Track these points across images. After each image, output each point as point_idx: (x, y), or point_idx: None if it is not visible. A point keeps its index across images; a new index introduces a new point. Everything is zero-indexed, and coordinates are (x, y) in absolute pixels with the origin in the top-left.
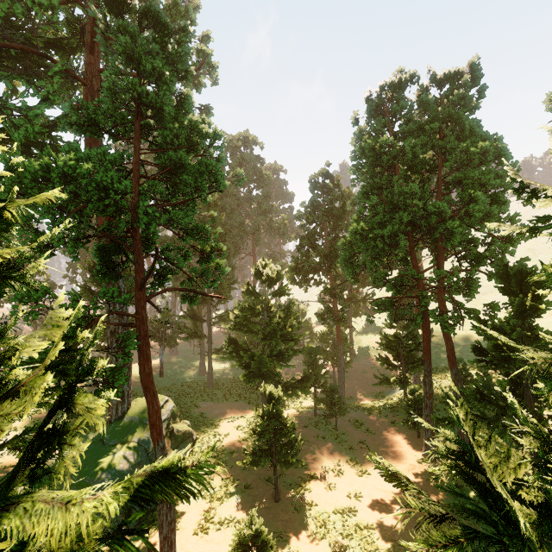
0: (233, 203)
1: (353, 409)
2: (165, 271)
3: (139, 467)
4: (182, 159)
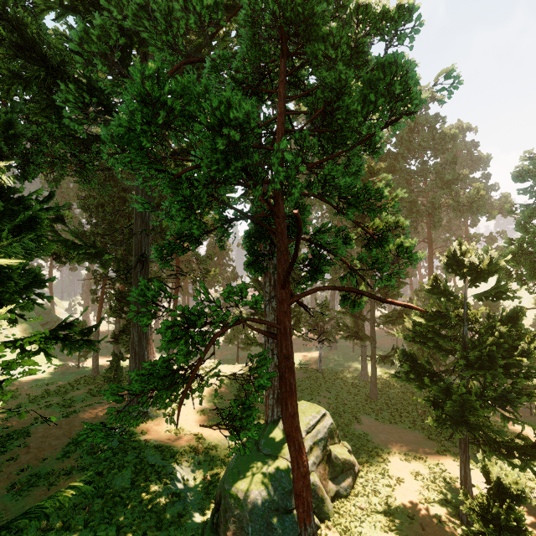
0: (401, 180)
1: None
2: (317, 260)
3: (291, 495)
4: (341, 78)
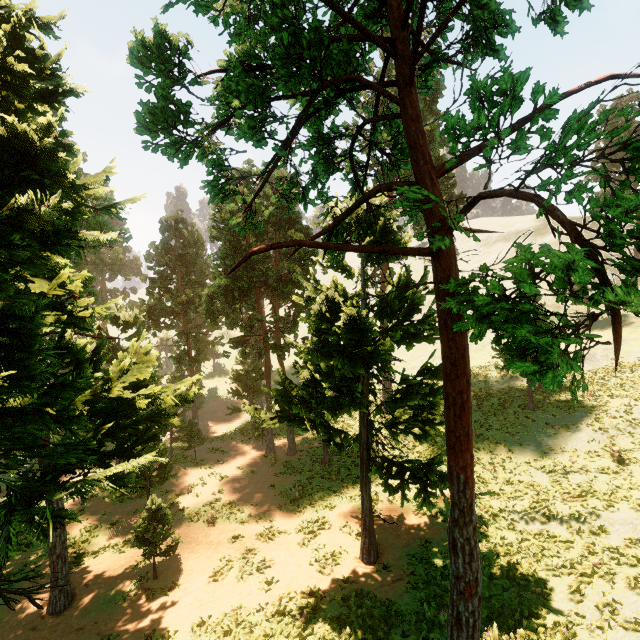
0: None
1: (208, 442)
2: None
3: None
4: None
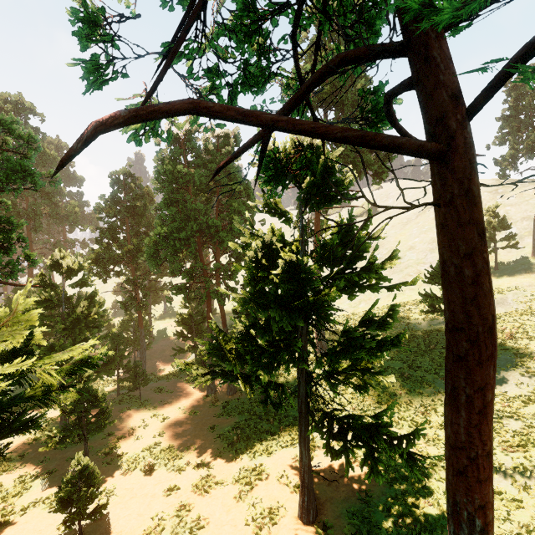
0: None
1: (154, 381)
2: None
3: None
4: None
